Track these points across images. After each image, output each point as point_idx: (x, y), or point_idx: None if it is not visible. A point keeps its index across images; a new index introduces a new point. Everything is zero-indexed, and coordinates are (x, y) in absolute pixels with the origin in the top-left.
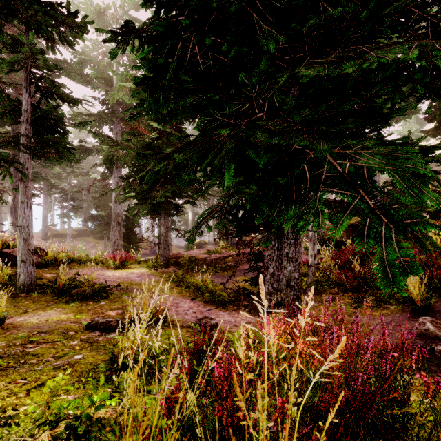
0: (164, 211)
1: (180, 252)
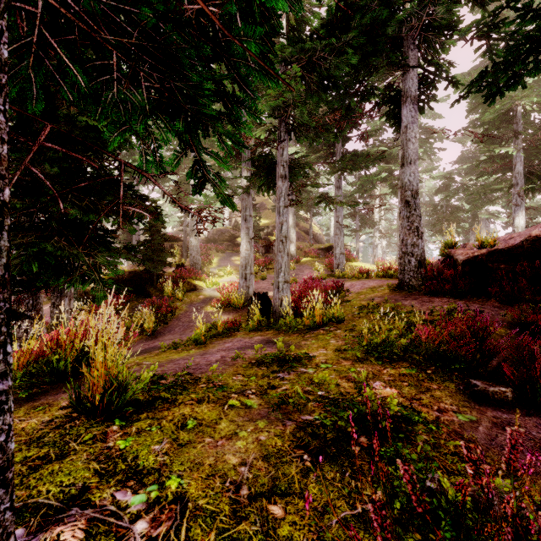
0: None
1: None
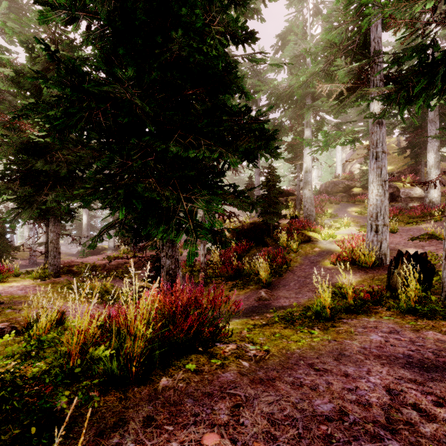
0: (54, 216)
1: (74, 260)
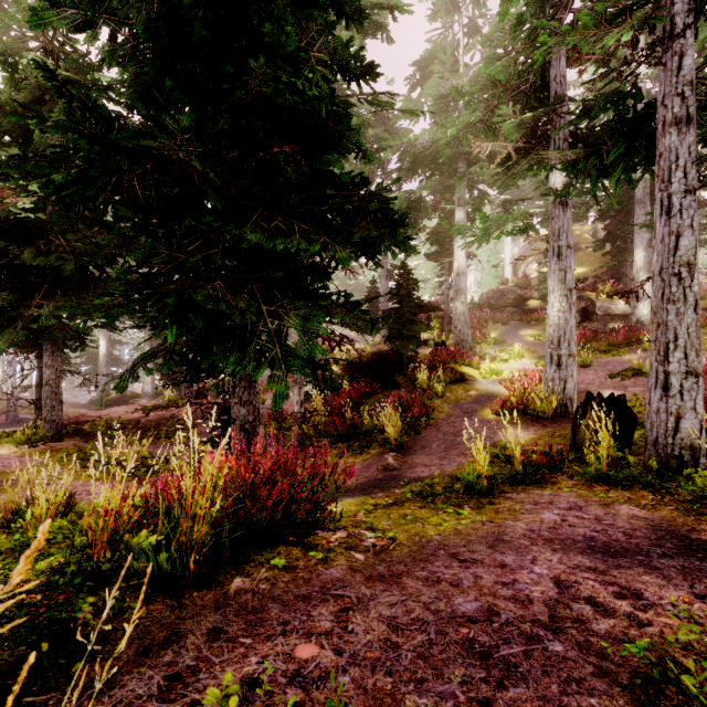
0: (52, 342)
1: (86, 413)
